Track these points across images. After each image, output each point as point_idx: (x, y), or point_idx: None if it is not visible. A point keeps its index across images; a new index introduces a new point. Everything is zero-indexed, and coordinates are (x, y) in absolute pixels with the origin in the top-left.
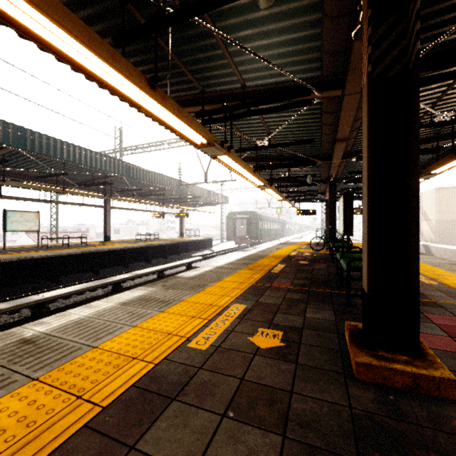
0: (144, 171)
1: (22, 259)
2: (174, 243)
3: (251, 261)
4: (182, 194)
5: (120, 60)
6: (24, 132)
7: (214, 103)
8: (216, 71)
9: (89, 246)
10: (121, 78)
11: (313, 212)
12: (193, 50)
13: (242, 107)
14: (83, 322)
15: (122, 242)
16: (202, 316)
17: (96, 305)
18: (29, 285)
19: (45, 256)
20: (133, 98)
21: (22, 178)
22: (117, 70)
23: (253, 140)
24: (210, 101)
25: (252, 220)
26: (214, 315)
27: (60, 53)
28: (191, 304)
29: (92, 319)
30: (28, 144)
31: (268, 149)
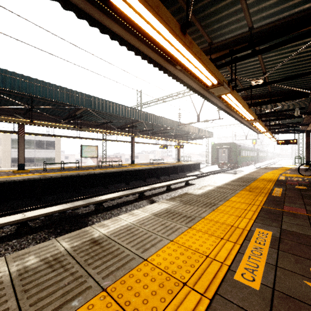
0: (156, 117)
1: (89, 174)
2: (175, 166)
3: (245, 183)
4: (179, 131)
5: (161, 9)
6: (90, 98)
7: (220, 51)
8: (226, 20)
9: (123, 166)
10: (161, 27)
11: (293, 142)
12: (208, 4)
13: (249, 47)
14: (130, 229)
15: (141, 164)
16: (231, 239)
17: (136, 213)
18: (93, 189)
19: (101, 172)
20: (166, 47)
21: (89, 126)
22: (159, 18)
23: (248, 80)
24: (216, 50)
25: (232, 149)
26: (243, 240)
27: (118, 12)
28: (212, 223)
29: (137, 227)
30: (92, 105)
31: (258, 88)
